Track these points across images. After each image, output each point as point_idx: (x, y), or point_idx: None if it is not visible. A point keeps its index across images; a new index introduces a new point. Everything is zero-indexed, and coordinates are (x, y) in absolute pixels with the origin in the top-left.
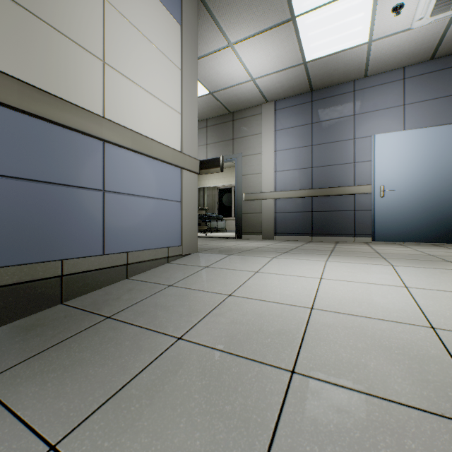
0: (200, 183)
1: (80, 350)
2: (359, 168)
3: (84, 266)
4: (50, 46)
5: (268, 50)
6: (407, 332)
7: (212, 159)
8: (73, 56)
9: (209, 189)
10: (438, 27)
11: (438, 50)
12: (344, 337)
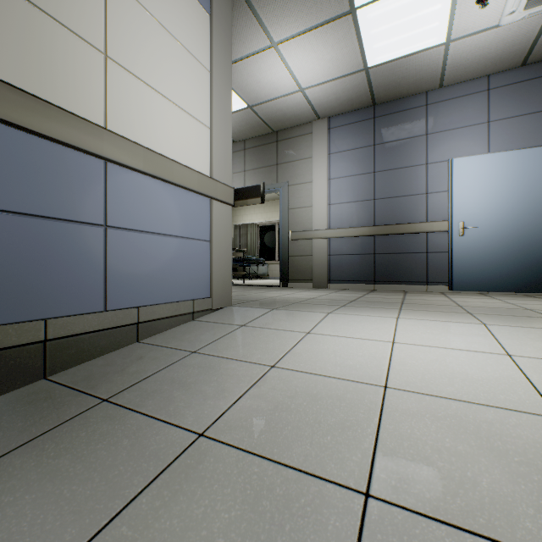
0: (237, 219)
1: (57, 454)
2: (433, 200)
3: (77, 327)
4: (28, 28)
5: (320, 52)
6: (525, 427)
7: (250, 187)
8: (62, 45)
9: (248, 227)
10: (532, 24)
11: (531, 54)
12: (436, 433)
